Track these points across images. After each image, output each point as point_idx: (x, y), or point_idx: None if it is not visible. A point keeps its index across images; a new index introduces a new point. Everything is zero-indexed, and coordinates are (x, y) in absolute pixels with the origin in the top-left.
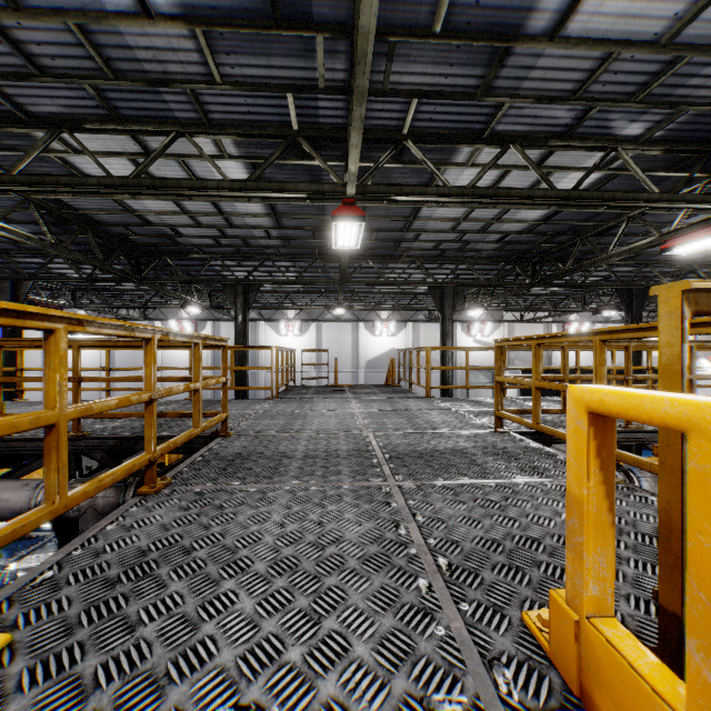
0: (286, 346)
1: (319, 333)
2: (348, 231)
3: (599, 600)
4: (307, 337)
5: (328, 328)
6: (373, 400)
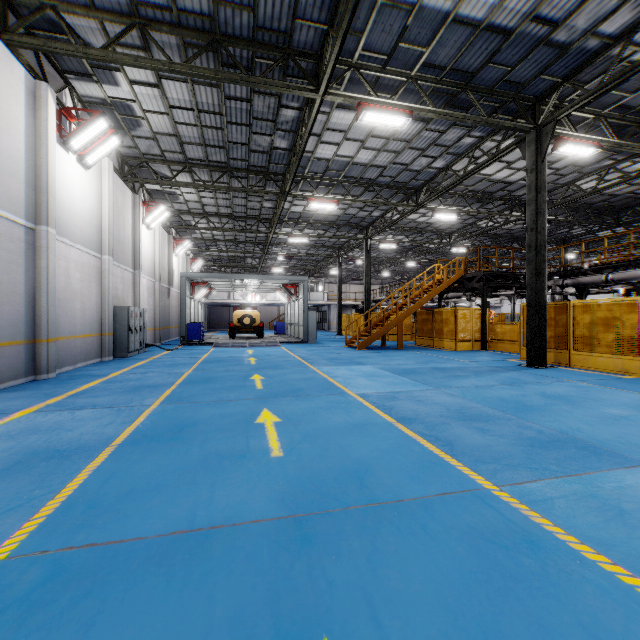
0: None
1: None
2: None
3: (462, 269)
4: None
5: None
6: None
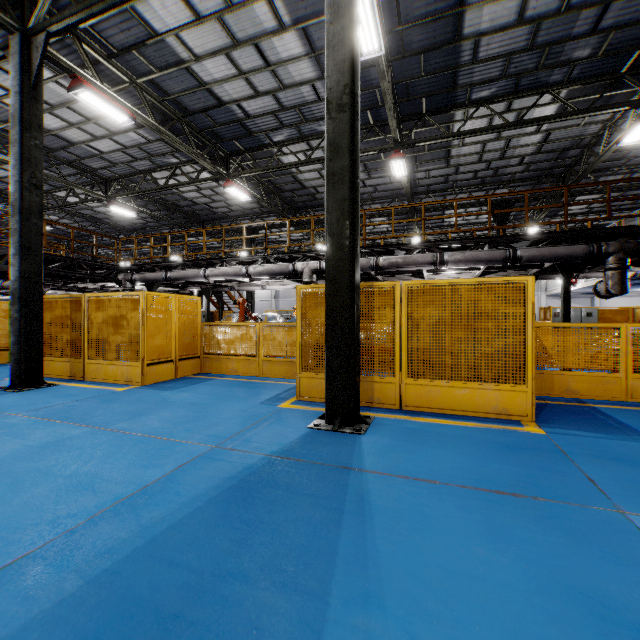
0: None
1: None
2: (119, 210)
3: None
4: None
5: None
6: None
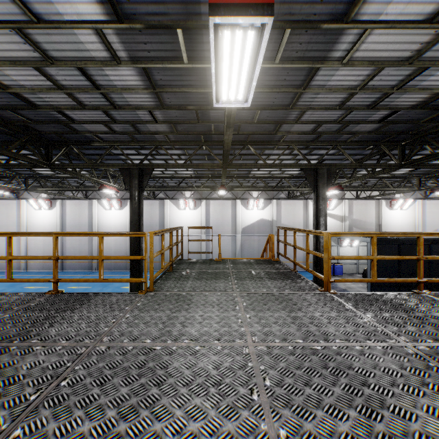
0: (184, 217)
1: (208, 208)
2: (237, 59)
3: None
4: (199, 210)
5: (214, 204)
6: (264, 299)
